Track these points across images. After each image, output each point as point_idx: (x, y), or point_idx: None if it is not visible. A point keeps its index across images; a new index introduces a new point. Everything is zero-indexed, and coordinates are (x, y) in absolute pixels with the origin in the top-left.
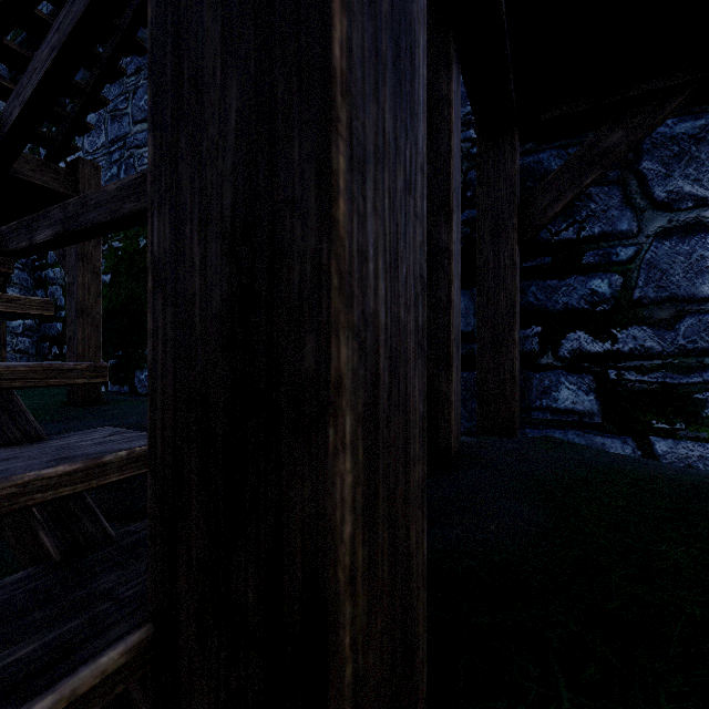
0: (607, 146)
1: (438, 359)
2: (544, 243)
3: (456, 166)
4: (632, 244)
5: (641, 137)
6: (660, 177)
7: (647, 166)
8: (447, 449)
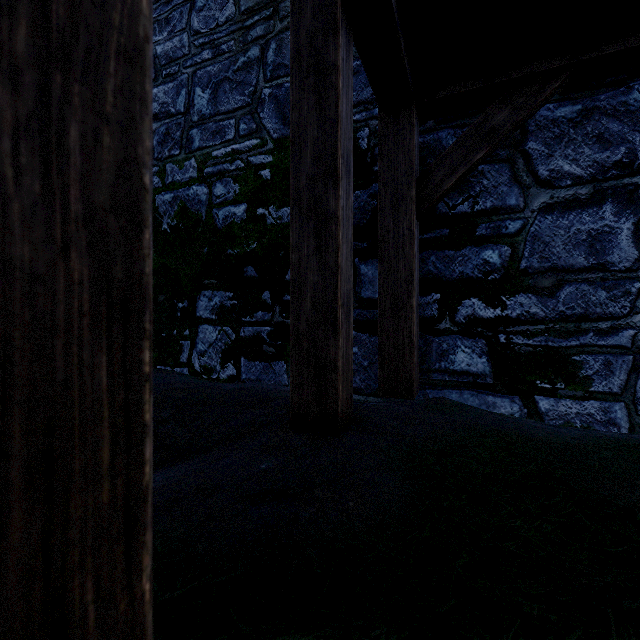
0: (495, 125)
1: (326, 324)
2: (442, 215)
3: (346, 133)
4: (519, 218)
5: (525, 117)
6: (543, 157)
7: (532, 146)
8: (334, 414)
